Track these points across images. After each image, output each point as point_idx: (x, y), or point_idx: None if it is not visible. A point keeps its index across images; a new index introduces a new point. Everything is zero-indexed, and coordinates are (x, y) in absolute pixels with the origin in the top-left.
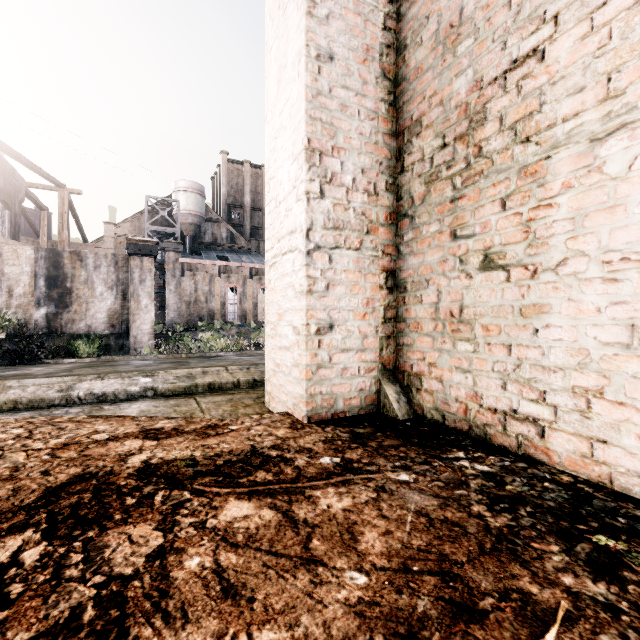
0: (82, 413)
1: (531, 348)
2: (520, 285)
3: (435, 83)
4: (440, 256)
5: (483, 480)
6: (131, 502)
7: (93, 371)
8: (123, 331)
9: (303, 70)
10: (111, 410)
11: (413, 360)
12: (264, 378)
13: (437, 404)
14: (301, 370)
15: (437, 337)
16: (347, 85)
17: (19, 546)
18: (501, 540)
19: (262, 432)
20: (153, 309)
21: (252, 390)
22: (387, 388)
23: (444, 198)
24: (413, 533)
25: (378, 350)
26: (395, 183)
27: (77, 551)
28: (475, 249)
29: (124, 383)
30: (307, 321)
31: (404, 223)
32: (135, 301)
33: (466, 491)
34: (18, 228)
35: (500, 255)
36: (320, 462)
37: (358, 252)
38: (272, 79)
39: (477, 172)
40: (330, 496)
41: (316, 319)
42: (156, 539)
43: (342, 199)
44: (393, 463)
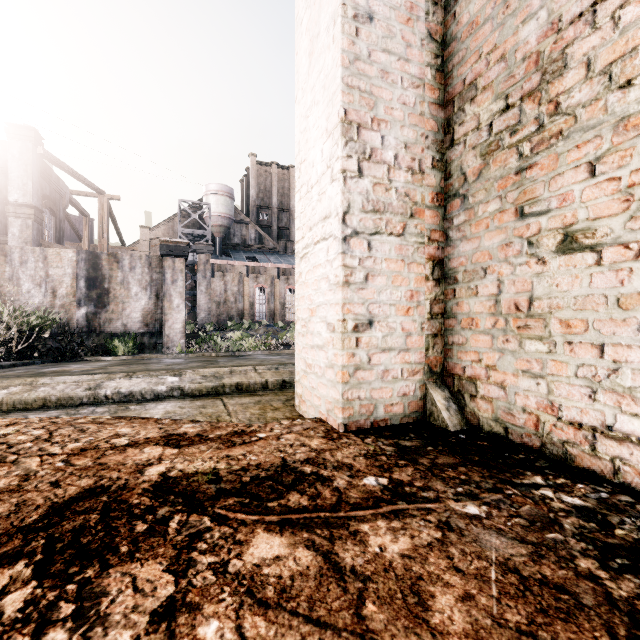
0: (108, 413)
1: (634, 348)
2: (617, 269)
3: (495, 36)
4: (501, 239)
5: (579, 519)
6: (142, 528)
7: (126, 369)
8: (156, 330)
9: (339, 33)
10: (136, 410)
11: (466, 362)
12: (293, 379)
13: (497, 414)
14: (336, 372)
15: (497, 335)
16: (388, 48)
17: (4, 586)
18: (638, 622)
19: (293, 442)
20: (184, 309)
21: (281, 391)
22: (434, 393)
23: (507, 170)
24: (504, 600)
25: (423, 350)
26: (443, 159)
27: (69, 598)
28: (550, 228)
29: (151, 382)
30: (343, 316)
31: (454, 204)
32: (167, 301)
33: (561, 535)
34: (62, 233)
35: (587, 233)
36: (364, 483)
37: (401, 238)
38: (303, 54)
39: (553, 134)
40: (381, 533)
41: (353, 314)
42: (165, 586)
43: (383, 178)
44: (454, 488)
